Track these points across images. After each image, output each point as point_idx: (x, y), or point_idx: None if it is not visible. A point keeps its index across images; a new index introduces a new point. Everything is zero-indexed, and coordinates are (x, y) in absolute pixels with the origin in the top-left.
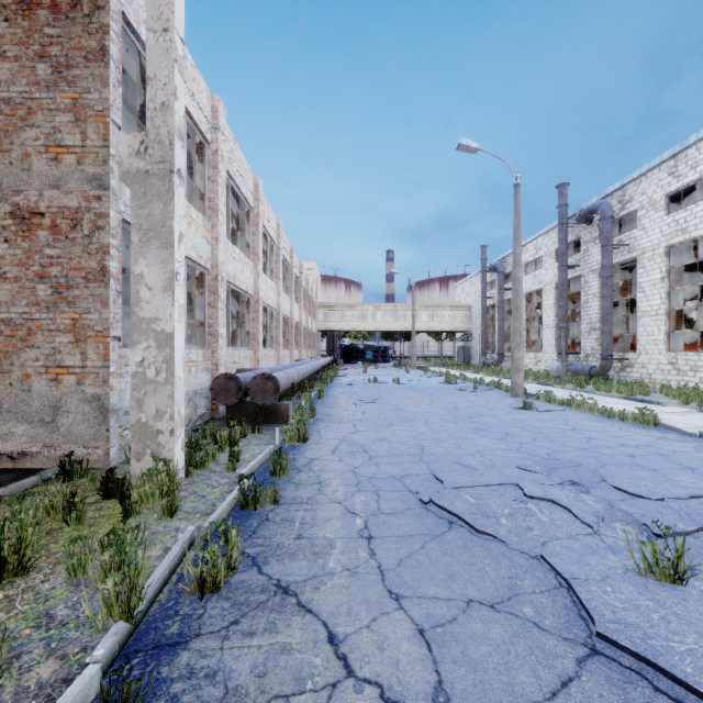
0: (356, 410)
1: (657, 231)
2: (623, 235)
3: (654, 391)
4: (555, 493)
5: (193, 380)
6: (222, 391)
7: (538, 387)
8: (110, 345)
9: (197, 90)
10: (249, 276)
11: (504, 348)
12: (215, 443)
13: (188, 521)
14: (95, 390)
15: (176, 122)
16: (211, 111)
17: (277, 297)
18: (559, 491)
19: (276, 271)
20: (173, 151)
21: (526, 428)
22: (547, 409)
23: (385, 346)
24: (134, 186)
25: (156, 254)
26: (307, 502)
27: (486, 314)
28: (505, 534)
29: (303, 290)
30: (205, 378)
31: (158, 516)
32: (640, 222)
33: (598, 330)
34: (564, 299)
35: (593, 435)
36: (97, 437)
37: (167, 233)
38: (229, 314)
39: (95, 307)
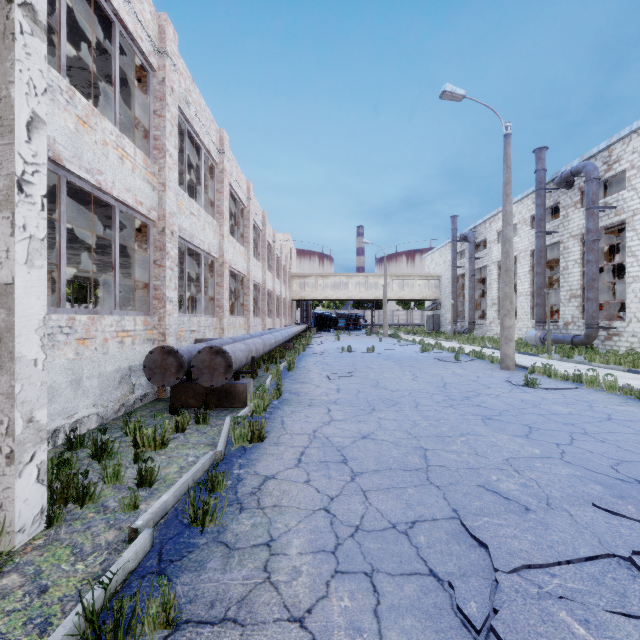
0: (330, 386)
1: None
2: (609, 197)
3: None
4: None
5: (128, 354)
6: (158, 369)
7: (522, 356)
8: None
9: None
10: (213, 236)
11: (475, 316)
12: (136, 444)
13: None
14: None
15: None
16: (157, 32)
17: (247, 262)
18: None
19: (246, 236)
20: None
21: (548, 417)
22: (554, 386)
23: (356, 315)
24: None
25: None
26: (234, 618)
27: (456, 283)
28: None
29: (277, 259)
30: (148, 350)
31: None
32: (630, 182)
33: (579, 297)
34: (542, 266)
35: None
36: None
37: (1, 108)
38: (185, 277)
39: None
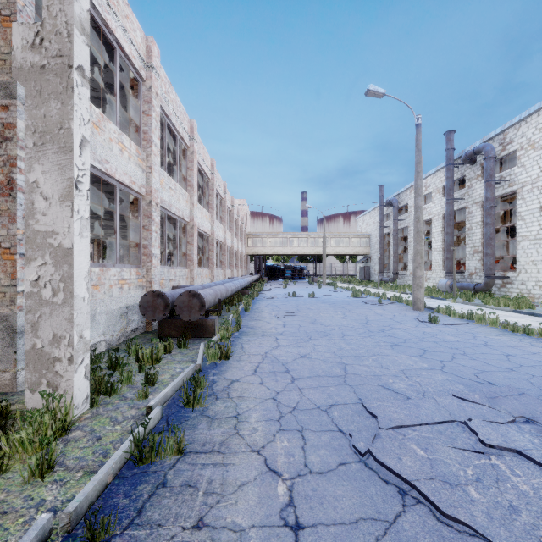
0: (278, 323)
1: (536, 167)
2: (504, 172)
3: (536, 305)
4: (516, 439)
5: (126, 297)
6: (150, 308)
7: (433, 300)
8: (18, 263)
9: (130, 27)
10: (185, 205)
11: (398, 268)
12: (138, 360)
13: (61, 486)
14: (2, 310)
15: (76, 12)
16: (145, 51)
17: (211, 225)
18: (519, 434)
19: (210, 203)
20: (71, 43)
21: (440, 343)
22: (451, 322)
23: (300, 266)
24: (28, 83)
25: (53, 159)
26: (218, 450)
27: (383, 241)
28: (486, 523)
29: (235, 221)
30: (139, 294)
31: (24, 480)
32: (520, 160)
33: (480, 252)
34: (451, 227)
35: (509, 351)
36: (4, 360)
37: (65, 136)
38: (165, 237)
39: (2, 222)
